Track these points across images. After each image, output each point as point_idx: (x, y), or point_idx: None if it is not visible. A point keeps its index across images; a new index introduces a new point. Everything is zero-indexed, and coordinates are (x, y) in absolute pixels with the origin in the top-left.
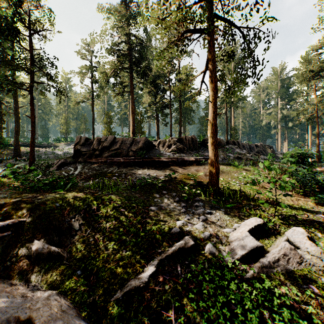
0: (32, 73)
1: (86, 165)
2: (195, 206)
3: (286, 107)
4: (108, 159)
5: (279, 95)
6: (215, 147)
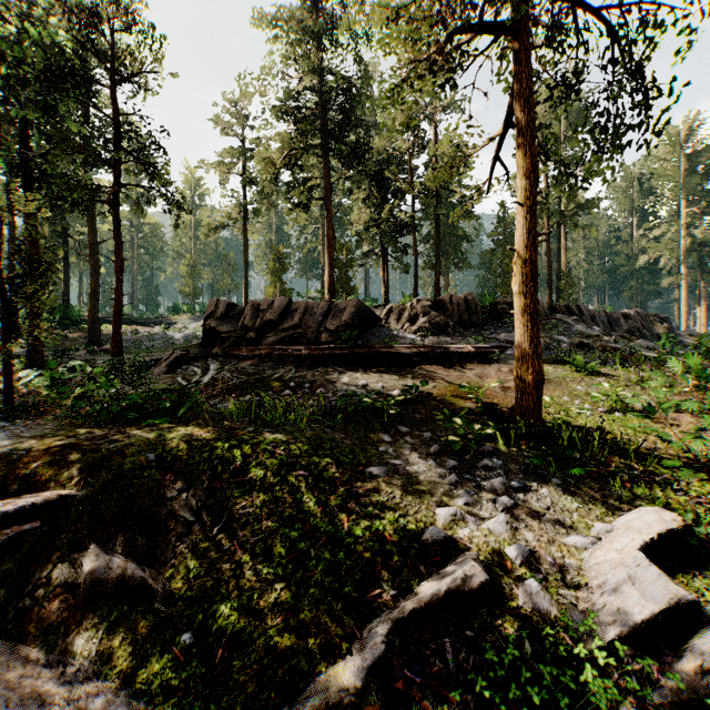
0: (117, 166)
1: (227, 363)
2: (482, 469)
3: (700, 220)
4: (275, 349)
5: (683, 193)
6: (532, 318)
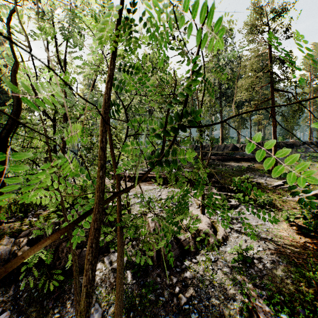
0: None
1: None
2: (262, 176)
3: None
4: (211, 157)
5: None
6: (275, 152)
